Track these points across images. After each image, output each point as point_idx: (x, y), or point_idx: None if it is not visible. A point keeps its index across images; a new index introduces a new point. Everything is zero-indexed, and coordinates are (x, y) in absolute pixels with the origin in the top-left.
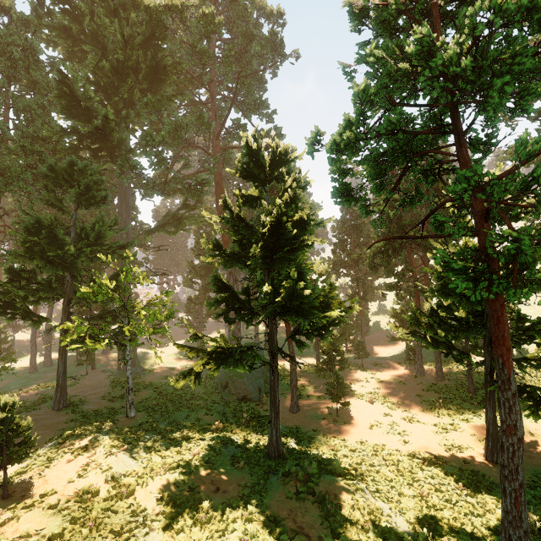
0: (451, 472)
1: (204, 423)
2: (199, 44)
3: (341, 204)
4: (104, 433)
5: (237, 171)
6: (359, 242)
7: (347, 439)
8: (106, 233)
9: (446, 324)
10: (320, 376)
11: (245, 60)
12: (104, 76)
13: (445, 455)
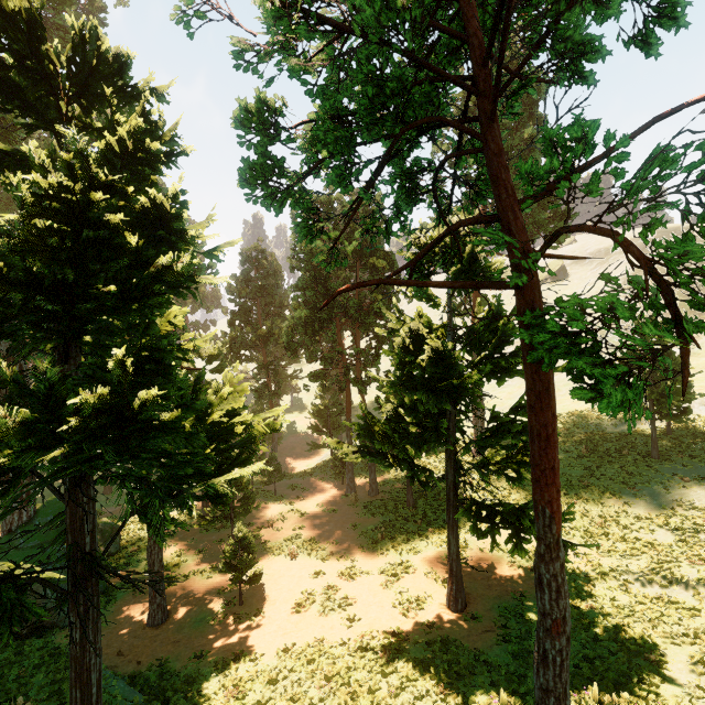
0: (421, 658)
1: None
2: None
3: (263, 203)
4: None
5: None
6: (269, 311)
7: (262, 654)
8: None
9: (405, 430)
10: (210, 527)
11: None
12: None
13: (404, 623)
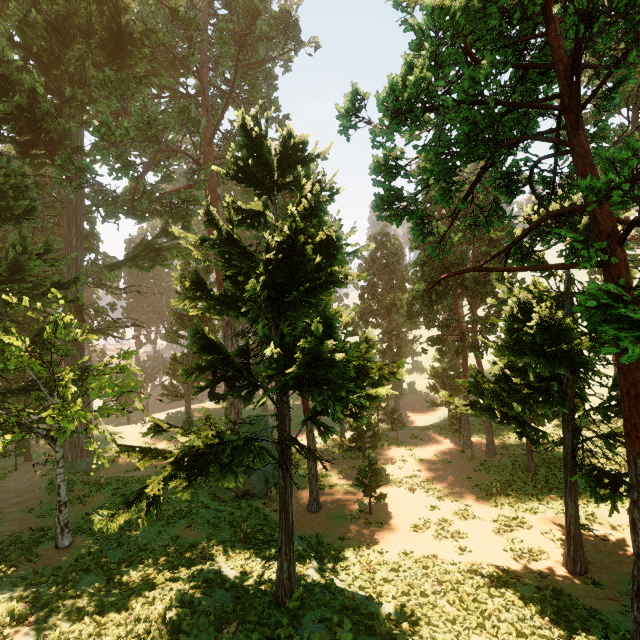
0: (529, 596)
1: (183, 543)
2: (181, 7)
3: (388, 221)
4: (7, 585)
5: (240, 193)
6: (392, 285)
7: (386, 551)
8: (28, 264)
9: (516, 391)
10: (346, 456)
11: (248, 45)
12: (37, 37)
13: (514, 566)
